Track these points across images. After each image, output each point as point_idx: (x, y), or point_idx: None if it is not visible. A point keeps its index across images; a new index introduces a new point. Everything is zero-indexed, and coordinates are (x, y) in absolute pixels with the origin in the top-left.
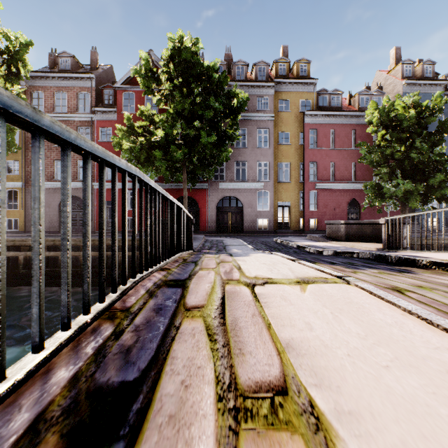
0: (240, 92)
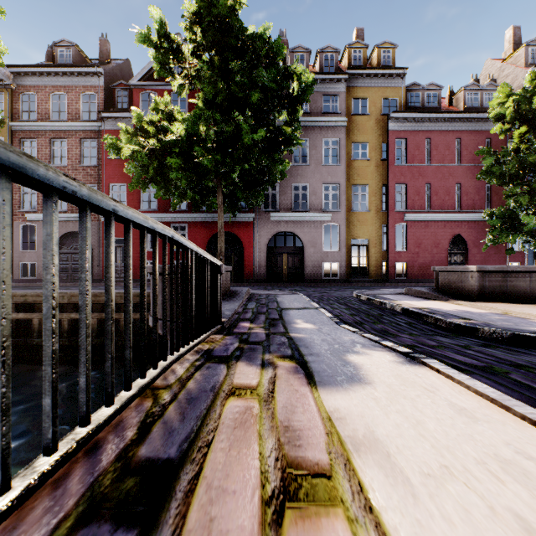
0: (303, 70)
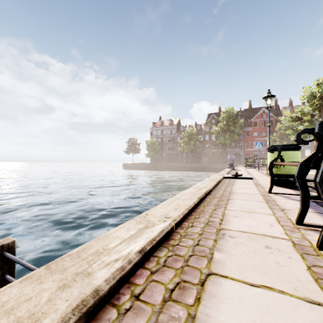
0: None
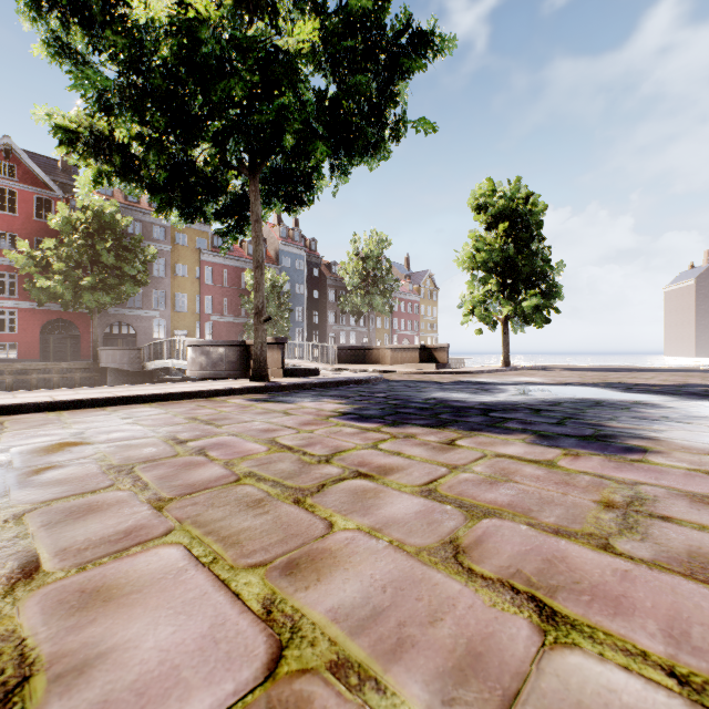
0: (153, 250)
